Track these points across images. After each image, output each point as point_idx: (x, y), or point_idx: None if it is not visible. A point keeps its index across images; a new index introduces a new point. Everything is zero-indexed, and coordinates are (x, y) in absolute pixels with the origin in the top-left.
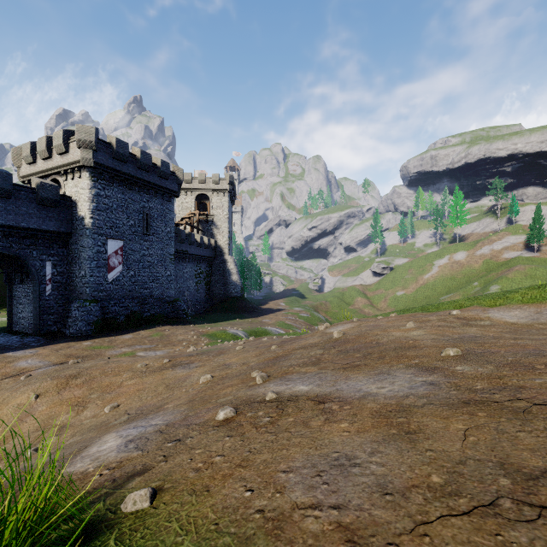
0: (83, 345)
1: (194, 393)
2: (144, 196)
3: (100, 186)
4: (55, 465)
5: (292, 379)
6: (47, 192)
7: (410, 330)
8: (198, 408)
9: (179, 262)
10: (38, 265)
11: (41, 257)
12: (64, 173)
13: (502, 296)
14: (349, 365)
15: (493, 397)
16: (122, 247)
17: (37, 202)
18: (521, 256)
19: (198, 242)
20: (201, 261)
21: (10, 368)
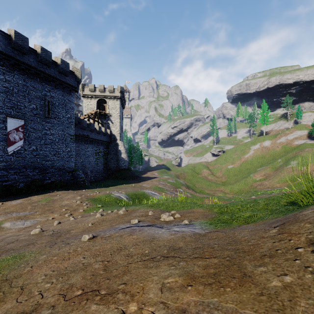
0: None
1: None
2: (46, 86)
3: None
4: None
5: None
6: None
7: None
8: None
9: (82, 143)
10: None
11: None
12: None
13: None
14: None
15: None
16: (23, 125)
17: None
18: (307, 143)
19: (97, 130)
20: (100, 144)
21: None
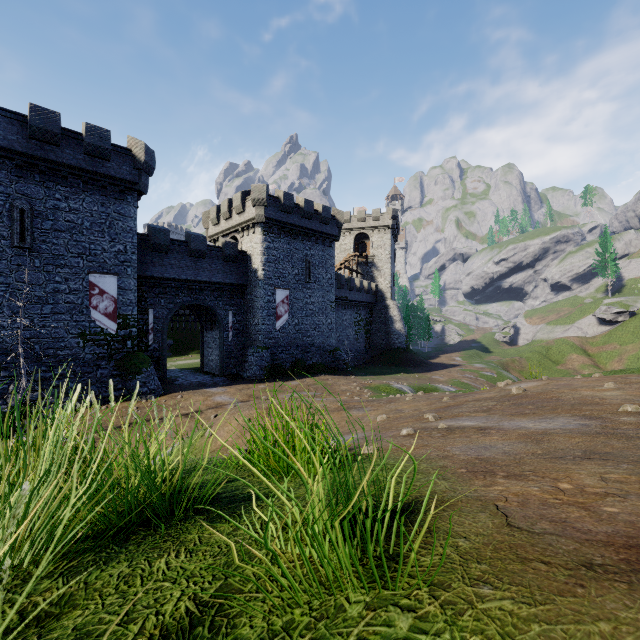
0: (259, 388)
1: (375, 426)
2: (307, 244)
3: (270, 239)
4: None
5: (461, 419)
6: (230, 250)
7: (605, 390)
8: (383, 431)
9: (339, 309)
10: (222, 314)
11: (225, 307)
12: (241, 231)
13: None
14: (517, 413)
15: (626, 432)
16: (288, 296)
17: (222, 259)
18: None
19: (358, 287)
20: (360, 307)
21: (211, 401)
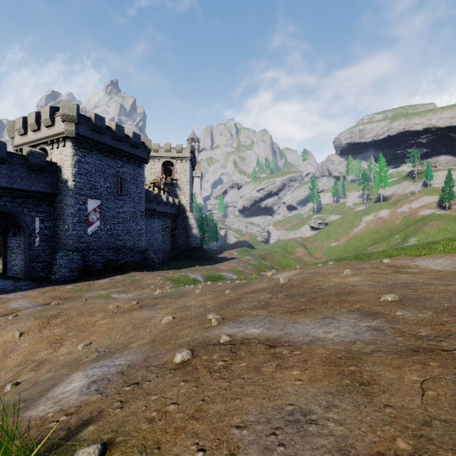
0: (66, 288)
1: (156, 333)
2: (119, 162)
3: (81, 154)
4: (21, 406)
5: (244, 321)
6: (36, 159)
7: (348, 276)
8: (159, 348)
9: (148, 218)
10: (28, 220)
11: (31, 214)
12: (51, 143)
13: (426, 246)
14: (295, 309)
15: (441, 344)
16: (100, 205)
17: (27, 168)
18: (435, 213)
19: (164, 201)
20: (167, 217)
21: (3, 308)
